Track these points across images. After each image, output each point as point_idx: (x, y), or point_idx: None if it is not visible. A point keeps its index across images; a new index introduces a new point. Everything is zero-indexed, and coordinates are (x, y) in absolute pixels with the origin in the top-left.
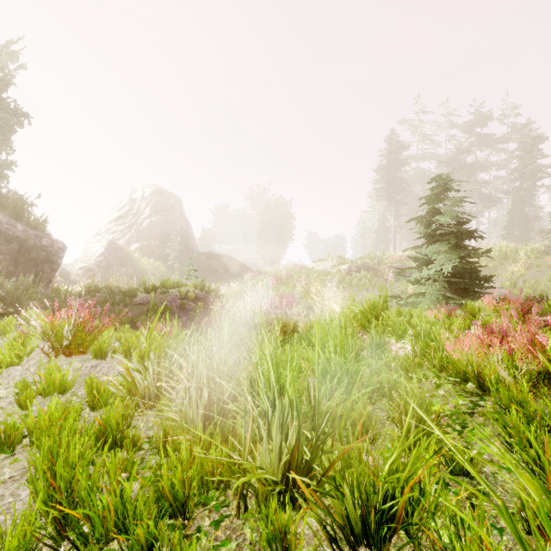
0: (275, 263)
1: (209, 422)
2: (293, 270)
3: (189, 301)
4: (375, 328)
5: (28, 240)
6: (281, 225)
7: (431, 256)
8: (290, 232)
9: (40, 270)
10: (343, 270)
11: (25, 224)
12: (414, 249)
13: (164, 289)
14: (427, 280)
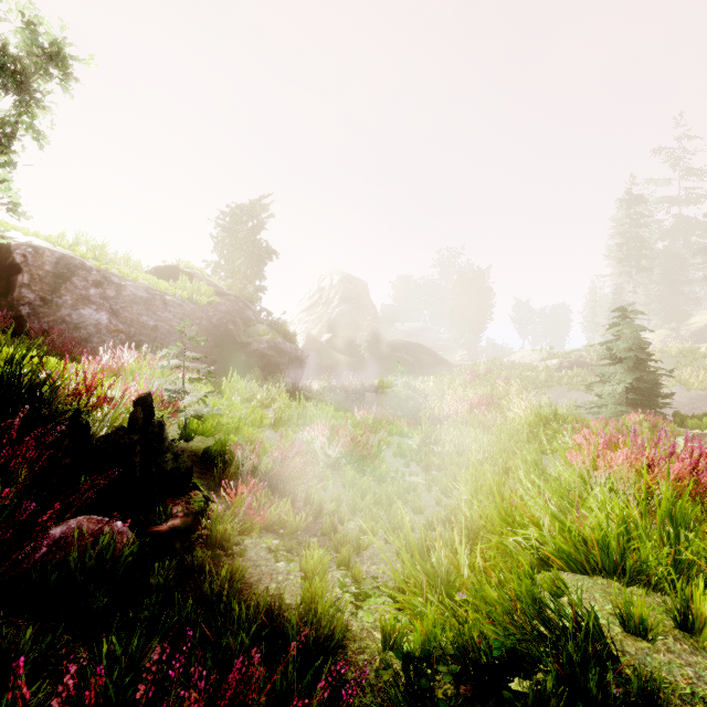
0: (470, 348)
1: (458, 456)
2: (492, 363)
3: (402, 400)
4: (545, 430)
5: (292, 353)
6: (479, 301)
7: (610, 375)
8: (490, 310)
9: (297, 374)
10: (553, 366)
11: (286, 340)
12: (601, 366)
13: (383, 390)
14: (611, 393)
